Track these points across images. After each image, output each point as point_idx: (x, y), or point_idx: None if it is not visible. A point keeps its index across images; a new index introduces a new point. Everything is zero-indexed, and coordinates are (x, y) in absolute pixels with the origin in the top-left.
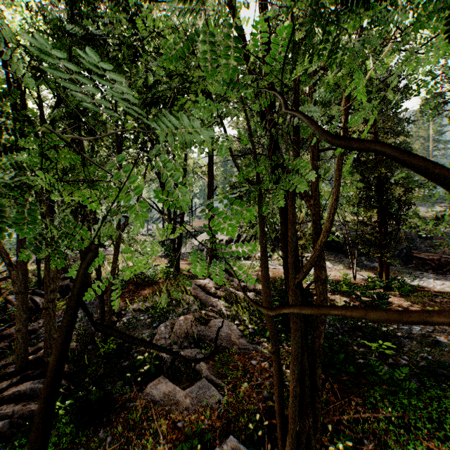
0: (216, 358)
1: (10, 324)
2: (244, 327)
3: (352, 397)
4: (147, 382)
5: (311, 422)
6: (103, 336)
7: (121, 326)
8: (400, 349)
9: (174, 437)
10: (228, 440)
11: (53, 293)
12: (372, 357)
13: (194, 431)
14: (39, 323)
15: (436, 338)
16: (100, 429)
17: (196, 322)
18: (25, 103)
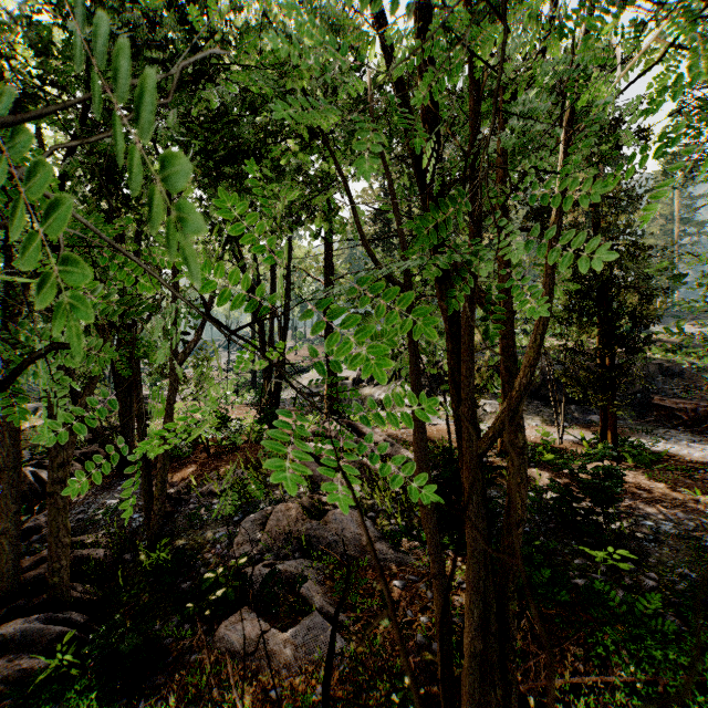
0: (336, 575)
1: None
2: (383, 522)
3: (566, 645)
4: (221, 617)
5: (501, 696)
6: (149, 538)
7: (180, 521)
8: (642, 561)
9: None
10: None
11: (62, 469)
12: (596, 574)
13: (298, 705)
14: (45, 516)
15: (700, 541)
16: (140, 702)
17: (304, 514)
18: None
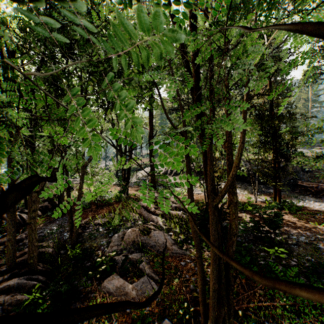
0: (155, 260)
1: (4, 234)
2: (175, 237)
3: (256, 290)
4: (104, 278)
5: (226, 310)
6: (71, 243)
7: (85, 236)
8: (290, 253)
9: (124, 320)
10: (164, 322)
11: (34, 212)
12: (270, 259)
13: (138, 315)
14: (25, 234)
15: (317, 245)
16: None
17: (140, 233)
18: (14, 72)
